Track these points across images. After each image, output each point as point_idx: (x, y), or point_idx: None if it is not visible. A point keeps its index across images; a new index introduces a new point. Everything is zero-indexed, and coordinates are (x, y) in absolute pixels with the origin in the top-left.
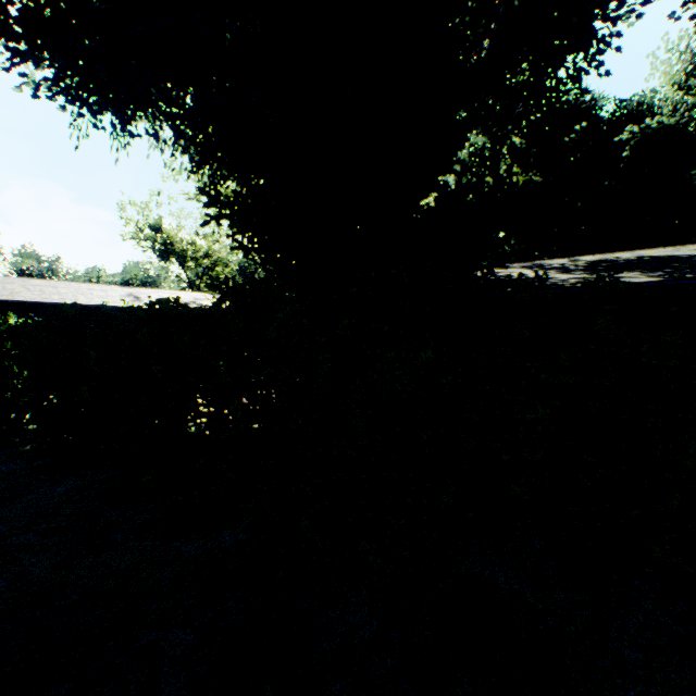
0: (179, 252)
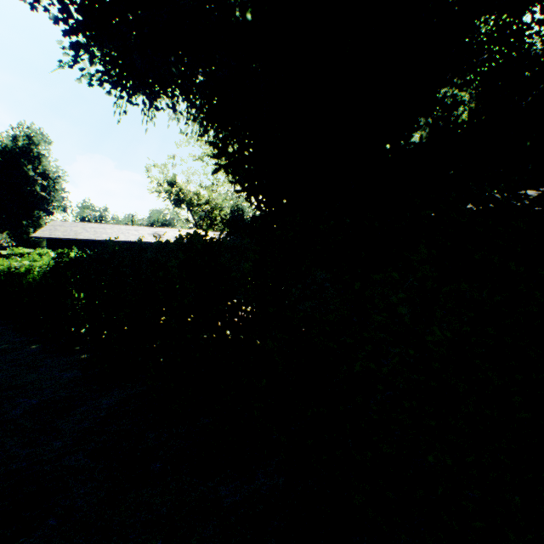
0: (188, 200)
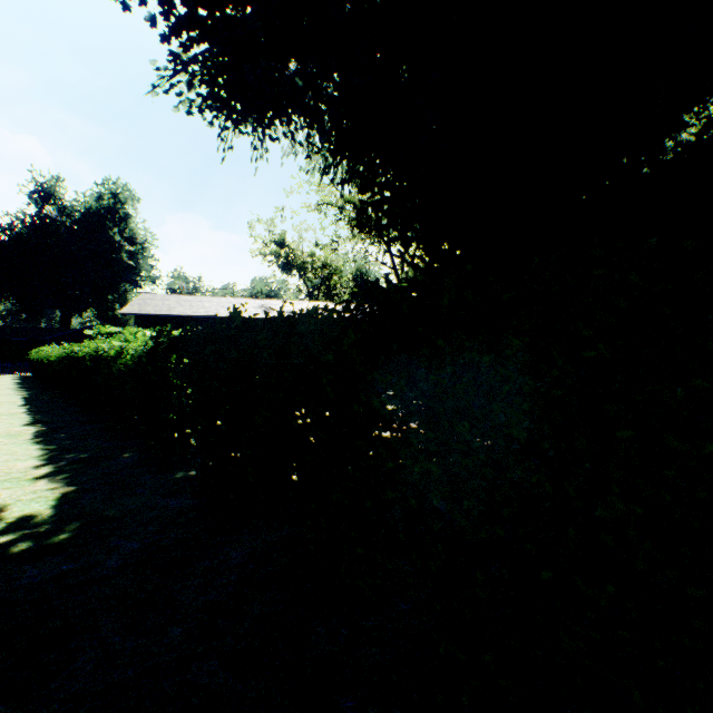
0: (300, 264)
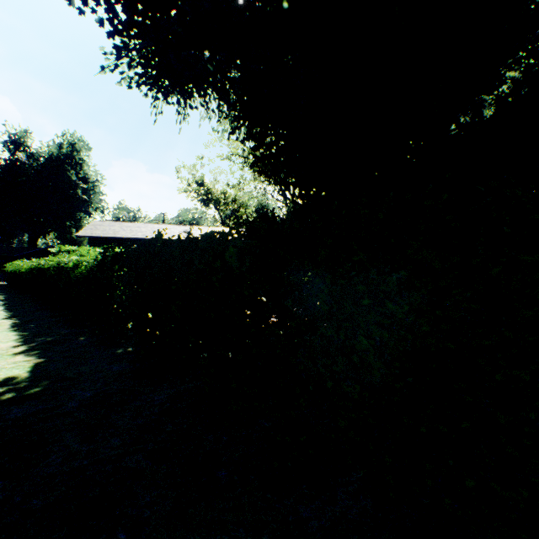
0: (216, 199)
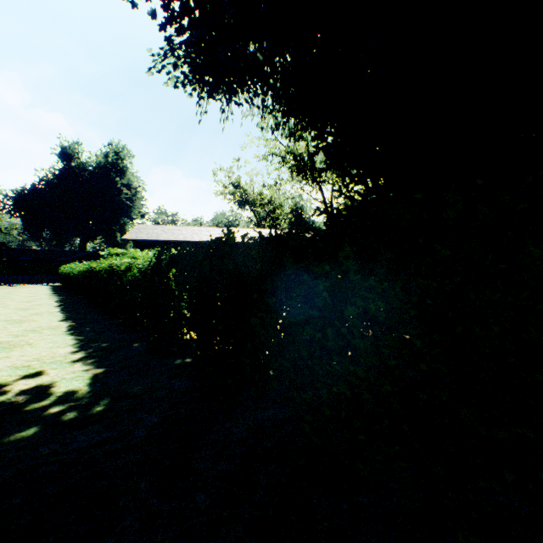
0: (252, 201)
